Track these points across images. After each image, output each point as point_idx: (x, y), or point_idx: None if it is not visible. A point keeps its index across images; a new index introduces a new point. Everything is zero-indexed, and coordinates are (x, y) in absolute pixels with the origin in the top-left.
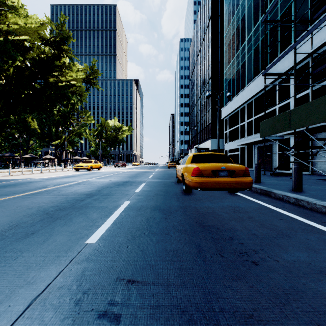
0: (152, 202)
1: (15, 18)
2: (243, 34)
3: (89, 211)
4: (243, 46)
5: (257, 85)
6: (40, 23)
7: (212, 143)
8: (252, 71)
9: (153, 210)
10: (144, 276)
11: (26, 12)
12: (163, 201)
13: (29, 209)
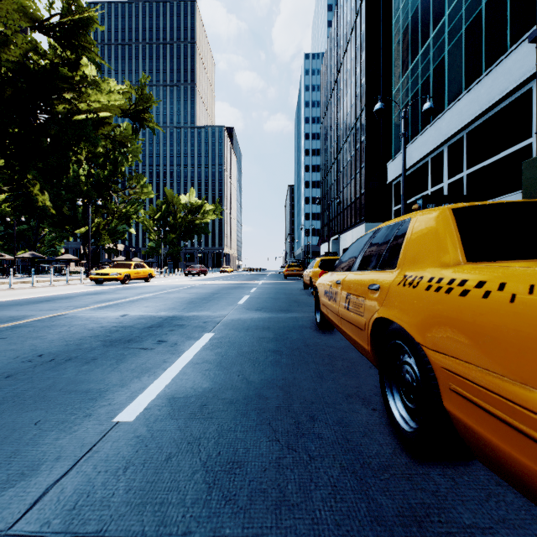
0: None
1: None
2: (439, 5)
3: None
4: (438, 29)
5: (479, 99)
6: None
7: (367, 230)
8: (462, 73)
9: None
10: None
11: None
12: None
13: None
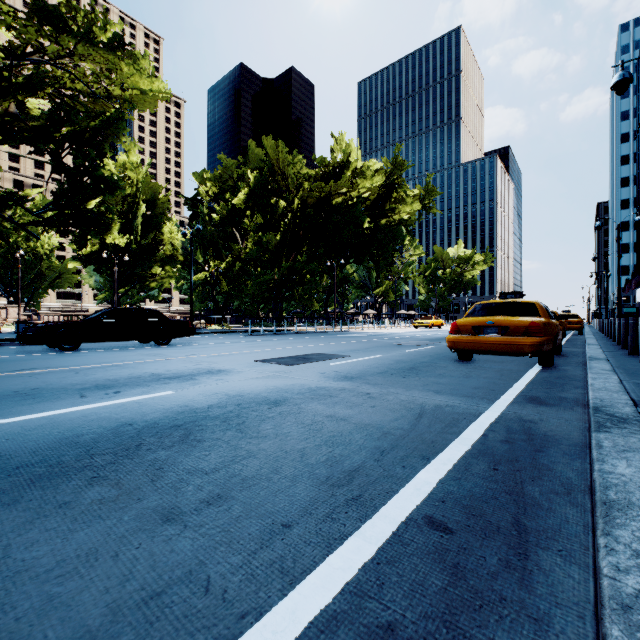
0: None
1: (362, 181)
2: None
3: None
4: None
5: None
6: (378, 171)
7: None
8: None
9: None
10: None
11: (371, 172)
12: None
13: (428, 338)
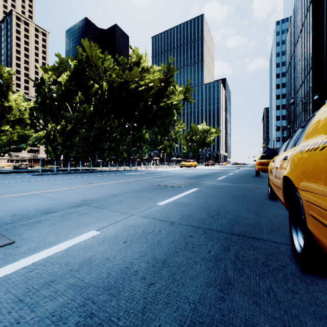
0: (236, 177)
1: (148, 75)
2: None
3: (211, 177)
4: None
5: None
6: (158, 71)
7: None
8: None
9: (236, 178)
10: (233, 181)
11: (154, 69)
12: (241, 177)
13: (189, 176)
